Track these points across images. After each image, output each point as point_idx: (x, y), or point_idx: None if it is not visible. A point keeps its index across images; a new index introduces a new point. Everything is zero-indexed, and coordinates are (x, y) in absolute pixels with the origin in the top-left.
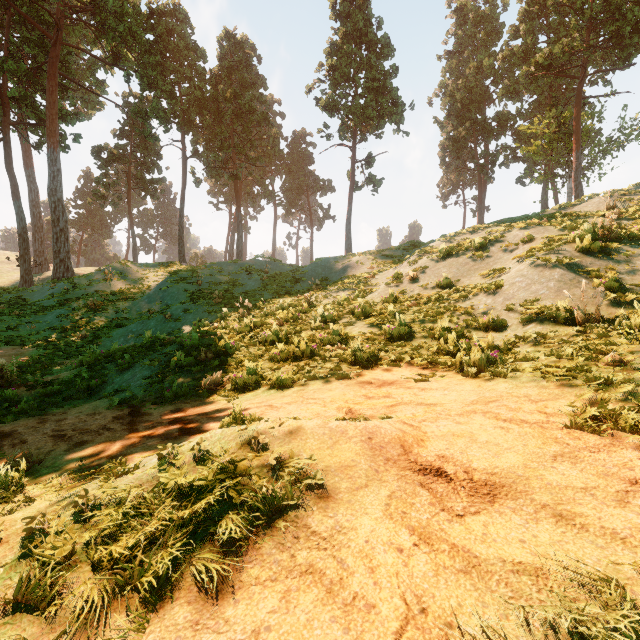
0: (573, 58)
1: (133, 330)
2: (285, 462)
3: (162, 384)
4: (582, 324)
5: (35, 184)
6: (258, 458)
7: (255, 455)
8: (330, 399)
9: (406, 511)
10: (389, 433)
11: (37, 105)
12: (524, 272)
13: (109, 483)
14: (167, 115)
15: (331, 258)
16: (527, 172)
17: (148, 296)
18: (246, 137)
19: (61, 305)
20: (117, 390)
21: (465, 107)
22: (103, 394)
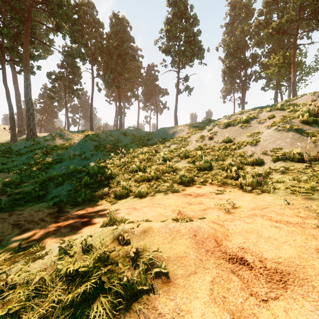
0: (291, 25)
1: (65, 164)
2: (140, 254)
3: (76, 194)
4: (308, 162)
5: (18, 91)
6: (123, 250)
7: (121, 248)
8: (168, 204)
9: (225, 295)
10: (206, 231)
11: (19, 51)
12: (271, 134)
13: (26, 266)
14: (84, 56)
15: (167, 128)
16: (267, 84)
17: (74, 147)
18: (124, 67)
19: (29, 152)
20: (53, 197)
21: (235, 51)
22: (45, 199)
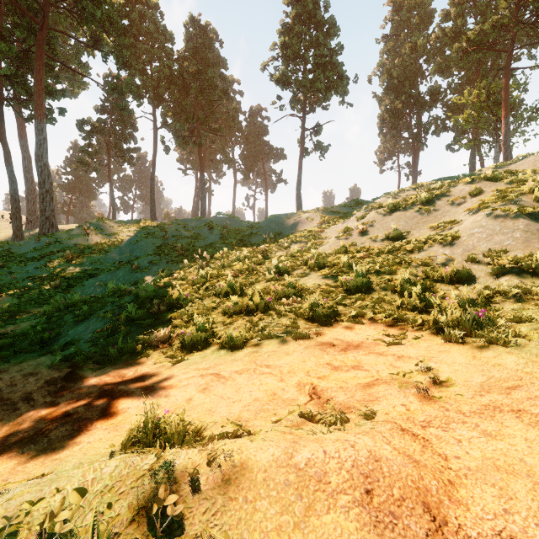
0: (501, 34)
1: (103, 280)
2: None
3: (111, 339)
4: None
5: (28, 153)
6: None
7: None
8: (288, 368)
9: None
10: (396, 472)
11: (27, 82)
12: (483, 223)
13: None
14: (140, 90)
15: (284, 215)
16: (457, 139)
17: (120, 249)
18: (209, 110)
19: (42, 257)
20: (67, 343)
21: (401, 83)
22: (52, 348)
